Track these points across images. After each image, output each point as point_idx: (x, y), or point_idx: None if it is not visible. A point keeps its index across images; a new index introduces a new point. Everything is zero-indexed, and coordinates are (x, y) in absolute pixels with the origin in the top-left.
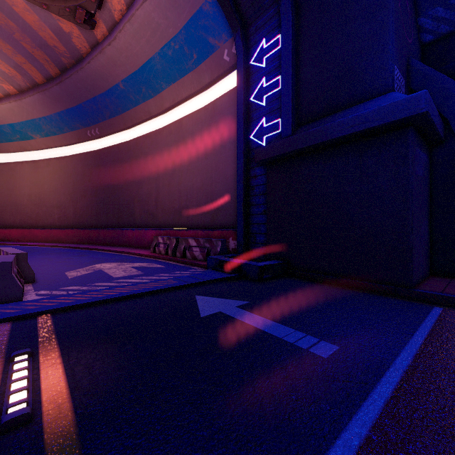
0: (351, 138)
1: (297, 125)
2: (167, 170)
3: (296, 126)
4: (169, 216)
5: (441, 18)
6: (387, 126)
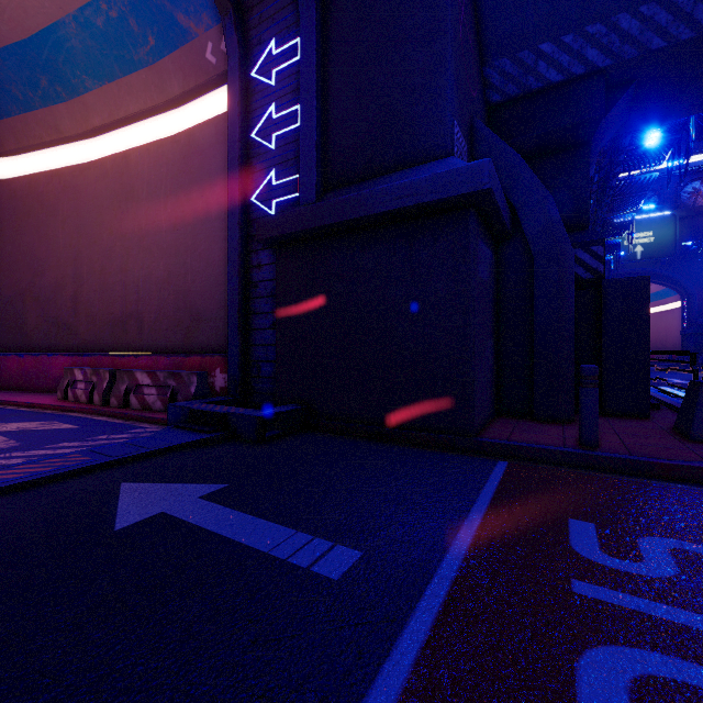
0: (399, 217)
1: (325, 188)
2: (98, 243)
3: (324, 190)
4: (102, 330)
5: (509, 74)
6: (443, 204)
